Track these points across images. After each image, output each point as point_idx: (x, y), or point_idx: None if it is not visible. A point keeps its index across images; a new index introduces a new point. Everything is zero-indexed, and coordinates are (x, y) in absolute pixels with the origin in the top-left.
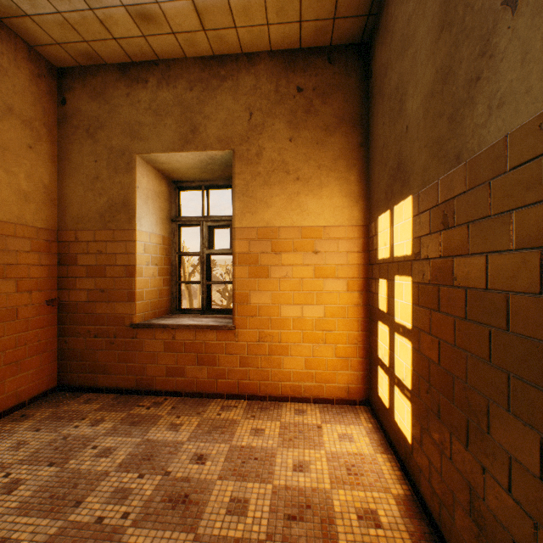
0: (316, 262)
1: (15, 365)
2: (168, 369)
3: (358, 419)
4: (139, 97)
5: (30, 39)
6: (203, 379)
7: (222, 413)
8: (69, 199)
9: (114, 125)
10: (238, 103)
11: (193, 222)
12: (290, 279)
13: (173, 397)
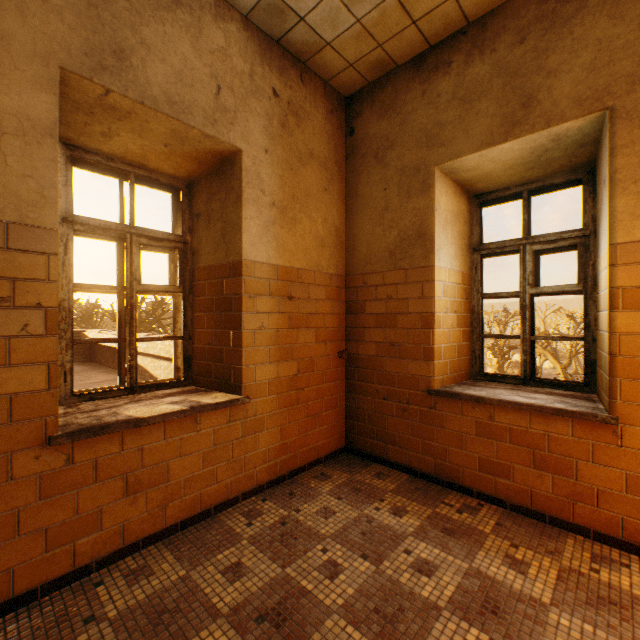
0: None
1: (314, 418)
2: (481, 461)
3: None
4: (438, 89)
5: (325, 74)
6: (543, 493)
7: (600, 570)
8: (357, 240)
9: (405, 138)
10: (623, 21)
11: (507, 249)
12: None
13: (490, 504)
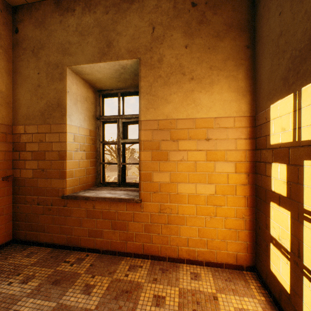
0: (207, 148)
1: None
2: (89, 231)
3: (249, 289)
4: (68, 22)
5: None
6: (116, 241)
7: (129, 274)
8: (20, 102)
9: (50, 45)
10: (143, 20)
11: (112, 120)
12: (186, 162)
13: (93, 253)
